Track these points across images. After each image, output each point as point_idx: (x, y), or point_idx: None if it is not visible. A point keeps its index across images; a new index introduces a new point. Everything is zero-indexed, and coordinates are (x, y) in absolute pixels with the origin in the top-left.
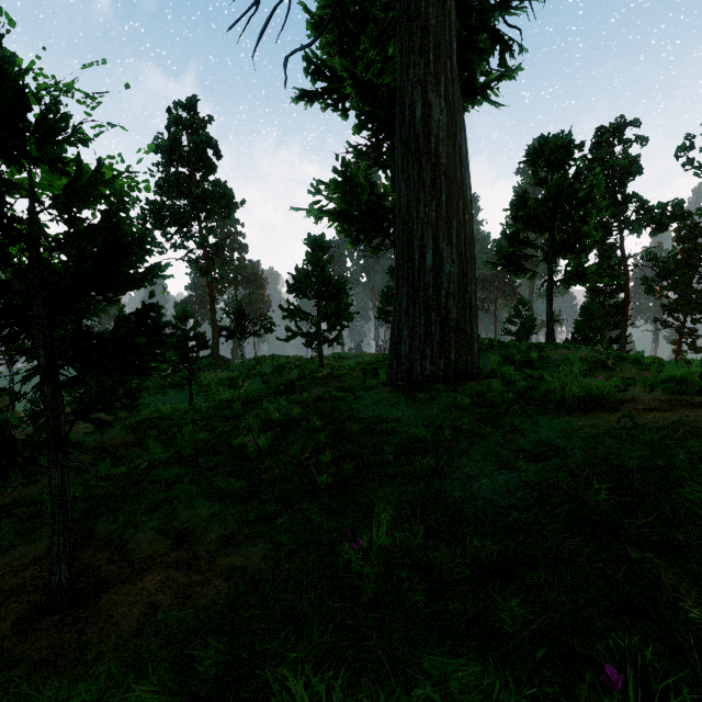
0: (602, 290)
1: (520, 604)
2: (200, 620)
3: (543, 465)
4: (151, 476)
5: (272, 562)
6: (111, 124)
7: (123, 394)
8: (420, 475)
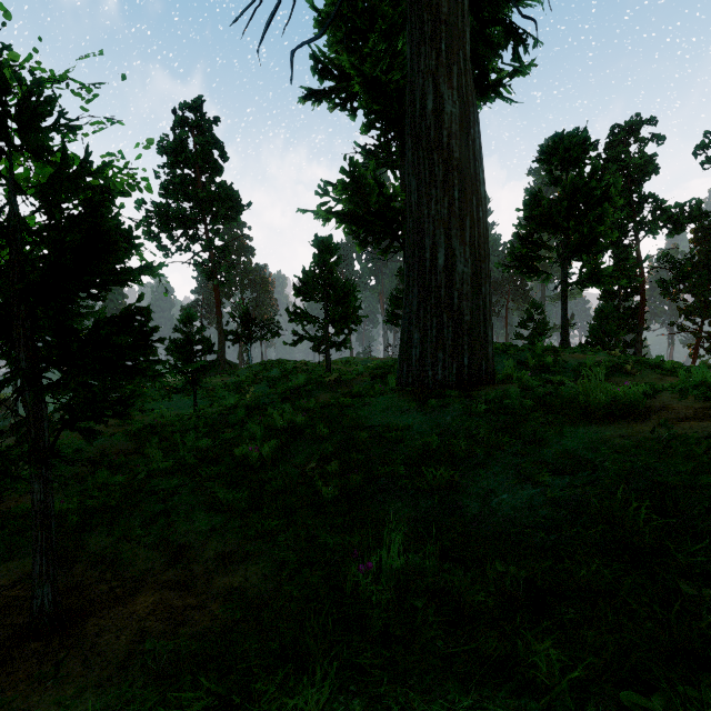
0: (617, 292)
1: (554, 647)
2: (191, 651)
3: (570, 480)
4: (149, 486)
5: (273, 583)
6: (110, 119)
7: (115, 400)
8: (434, 488)
